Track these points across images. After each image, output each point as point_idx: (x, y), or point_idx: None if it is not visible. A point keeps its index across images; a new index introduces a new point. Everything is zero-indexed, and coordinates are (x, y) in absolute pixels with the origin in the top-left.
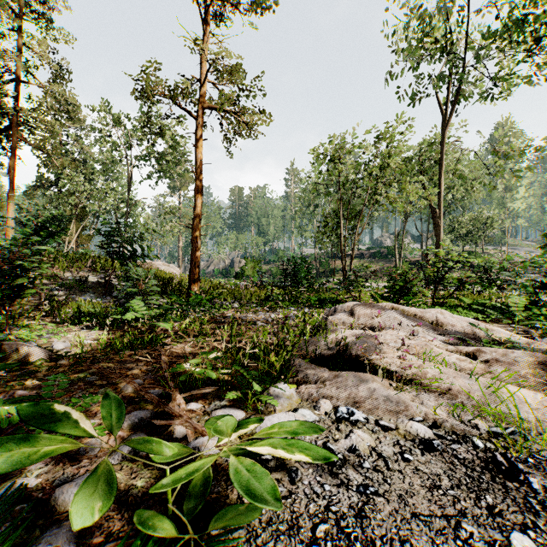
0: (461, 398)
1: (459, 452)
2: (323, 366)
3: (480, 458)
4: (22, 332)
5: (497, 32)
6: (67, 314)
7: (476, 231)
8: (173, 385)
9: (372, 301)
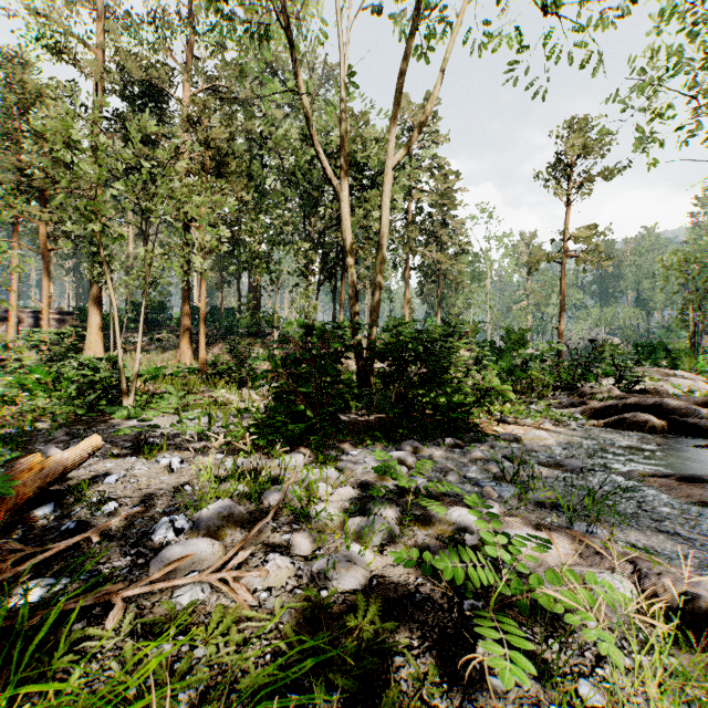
0: None
1: None
2: None
3: None
4: None
5: None
6: None
7: None
8: None
9: None
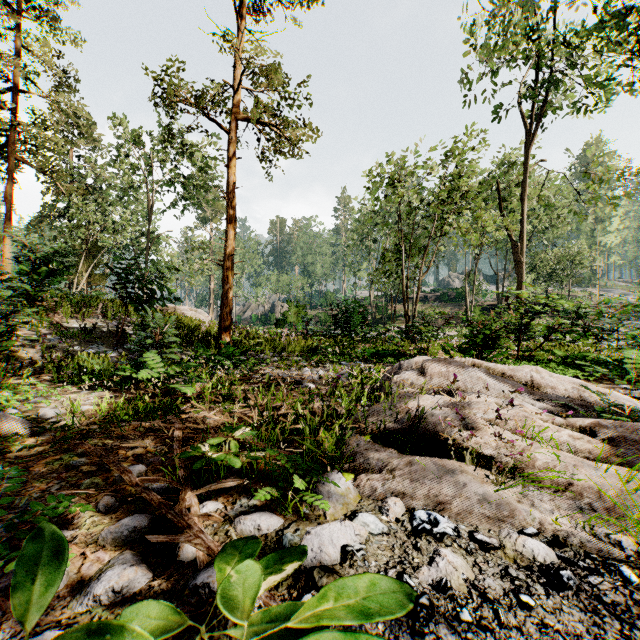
0: (587, 498)
1: (602, 591)
2: (388, 444)
3: (637, 602)
4: (2, 396)
5: (592, 27)
6: (66, 371)
7: (562, 269)
8: (184, 476)
9: (441, 353)
